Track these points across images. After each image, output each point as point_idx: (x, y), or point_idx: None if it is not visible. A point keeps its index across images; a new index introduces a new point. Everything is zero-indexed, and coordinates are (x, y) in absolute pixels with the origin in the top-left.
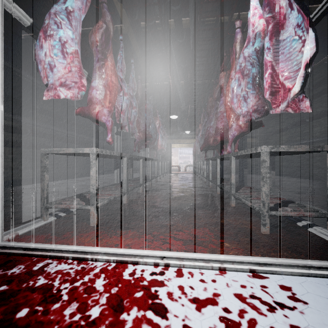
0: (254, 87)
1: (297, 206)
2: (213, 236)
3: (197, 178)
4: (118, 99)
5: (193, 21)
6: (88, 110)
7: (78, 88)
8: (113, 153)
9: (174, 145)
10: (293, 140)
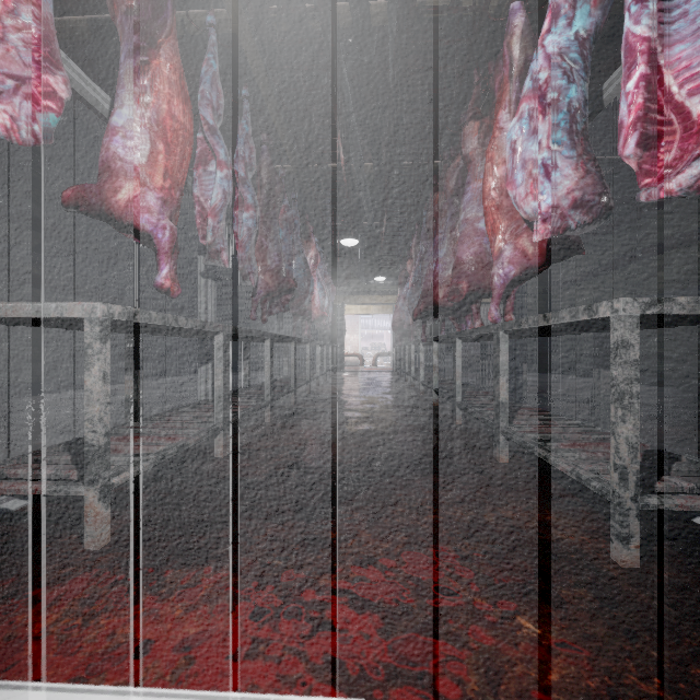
0: (571, 141)
1: (696, 471)
2: (475, 584)
3: (401, 382)
4: (203, 181)
5: (397, 7)
6: (101, 197)
7: (32, 103)
8: (176, 321)
9: (350, 308)
10: (608, 298)
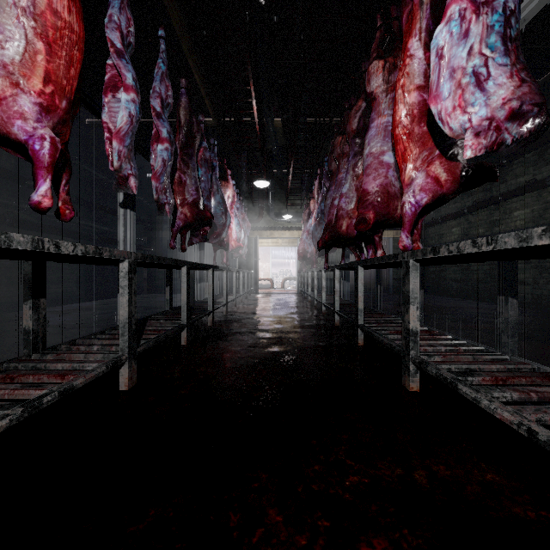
0: (503, 48)
1: None
2: None
3: (305, 302)
4: (113, 108)
5: None
6: None
7: None
8: (57, 246)
9: (263, 241)
10: (472, 233)
